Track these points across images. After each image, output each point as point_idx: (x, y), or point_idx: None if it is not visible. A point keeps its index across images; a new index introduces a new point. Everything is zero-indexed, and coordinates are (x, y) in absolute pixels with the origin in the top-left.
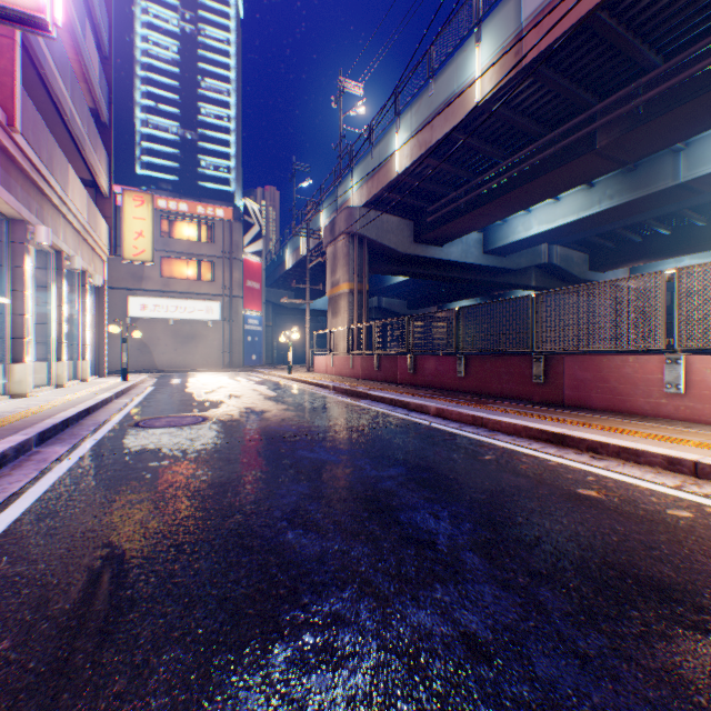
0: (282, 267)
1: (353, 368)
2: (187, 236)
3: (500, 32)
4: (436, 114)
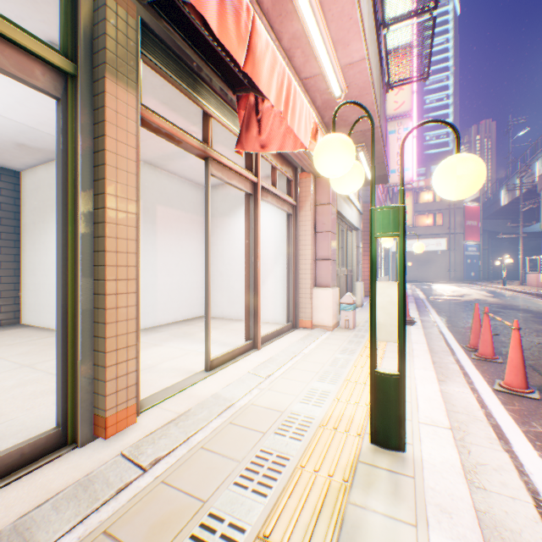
0: (496, 204)
1: None
2: (422, 200)
3: None
4: None
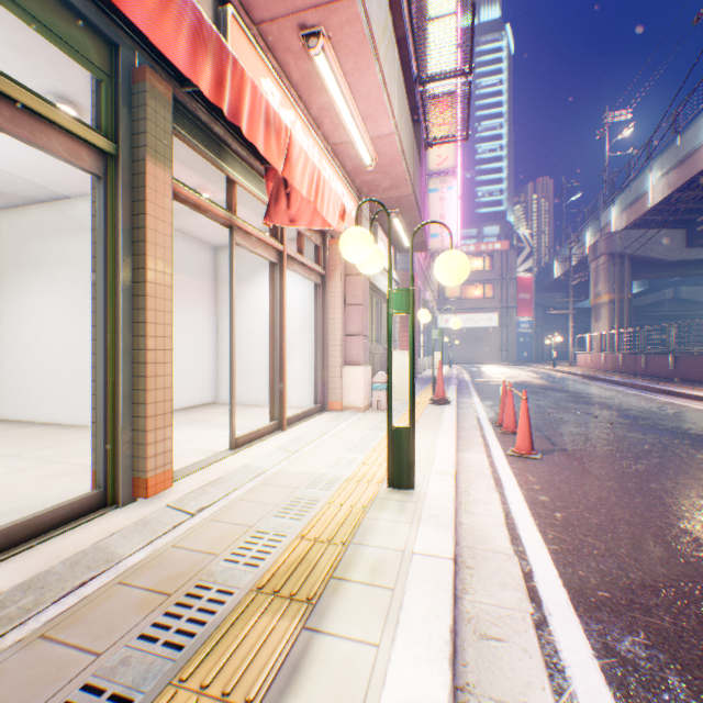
0: (550, 275)
1: (604, 363)
2: (472, 268)
3: None
4: (679, 163)
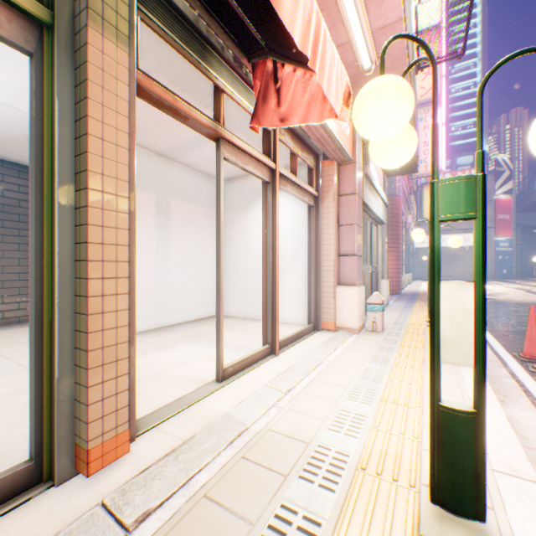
0: (531, 196)
1: None
2: None
3: None
4: None
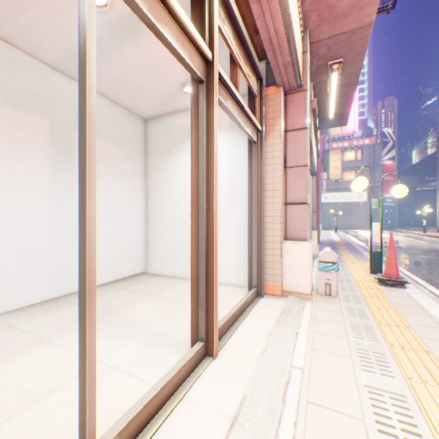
0: (408, 162)
1: None
2: (346, 158)
3: None
4: None
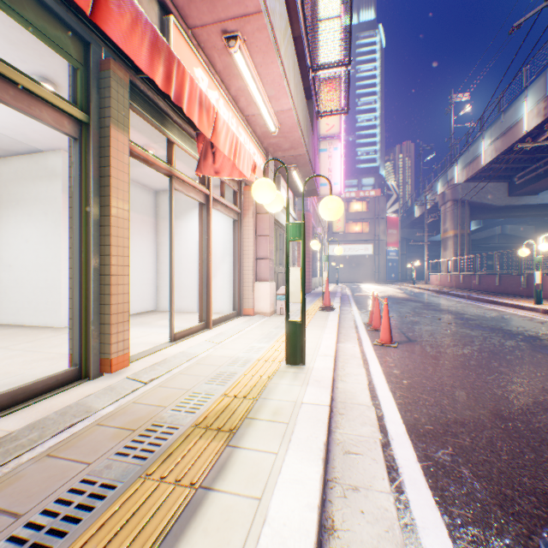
0: (411, 216)
1: (449, 282)
2: (354, 209)
3: (535, 95)
4: (503, 134)
